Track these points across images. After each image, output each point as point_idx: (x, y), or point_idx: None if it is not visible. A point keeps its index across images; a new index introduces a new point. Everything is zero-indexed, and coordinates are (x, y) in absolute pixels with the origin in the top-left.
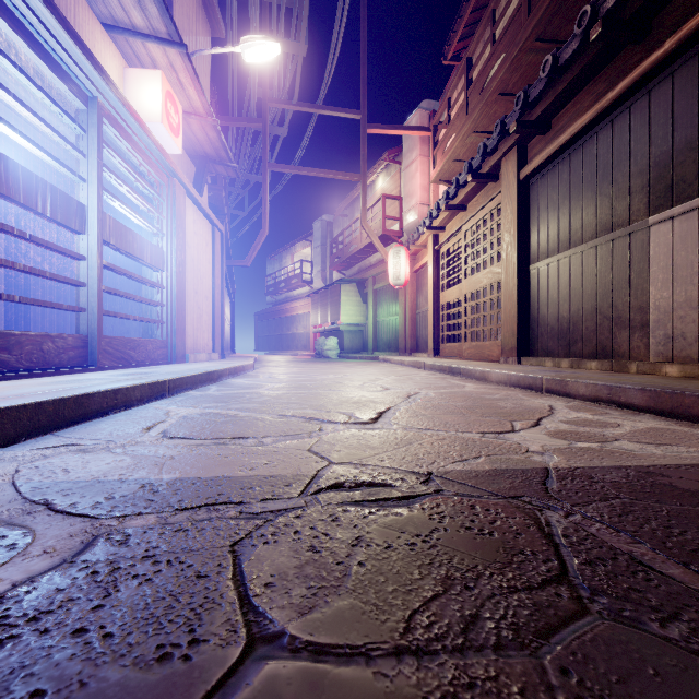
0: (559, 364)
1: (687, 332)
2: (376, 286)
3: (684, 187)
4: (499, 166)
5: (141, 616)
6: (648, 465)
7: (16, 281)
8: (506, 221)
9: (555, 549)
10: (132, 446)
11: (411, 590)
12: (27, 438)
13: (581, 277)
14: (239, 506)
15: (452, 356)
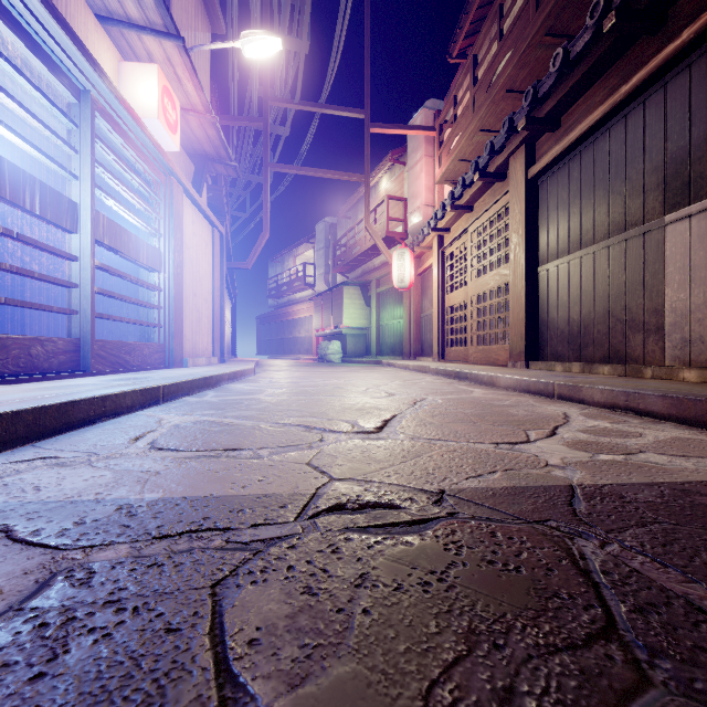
0: (570, 368)
1: (706, 335)
2: (380, 289)
3: (702, 184)
4: (507, 165)
5: (89, 690)
6: (682, 482)
7: (11, 283)
8: (514, 221)
9: (596, 591)
10: (116, 459)
11: (427, 650)
12: (3, 450)
13: (593, 279)
14: (226, 533)
15: (458, 360)
